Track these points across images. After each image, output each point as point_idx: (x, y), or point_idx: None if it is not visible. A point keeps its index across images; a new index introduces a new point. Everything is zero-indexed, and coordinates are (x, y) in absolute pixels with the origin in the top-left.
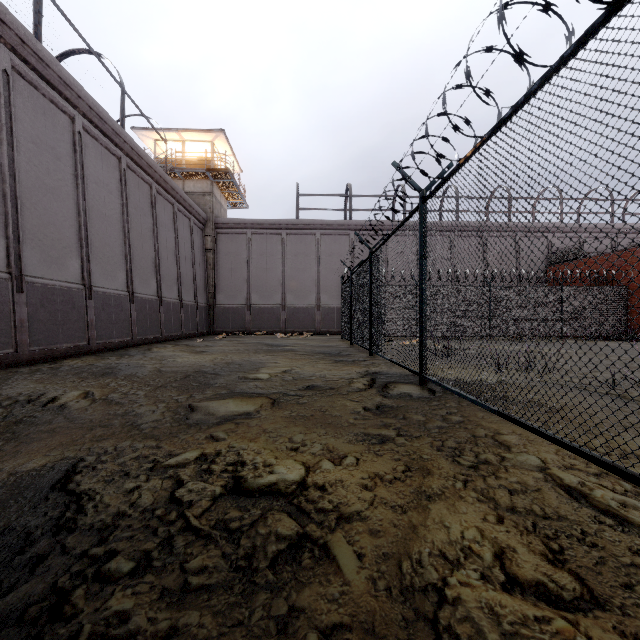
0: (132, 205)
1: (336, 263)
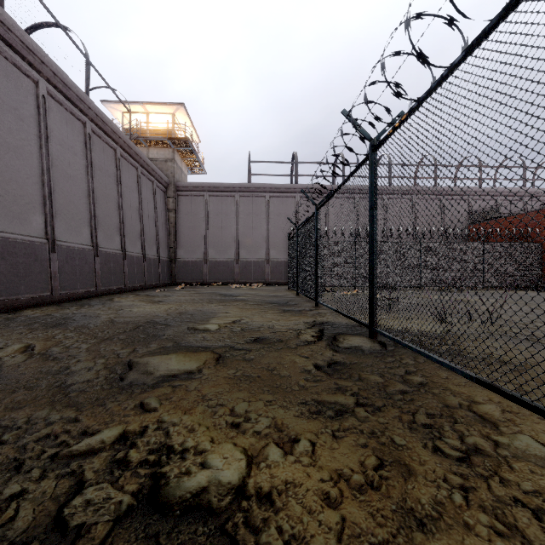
0: (97, 167)
1: (283, 222)
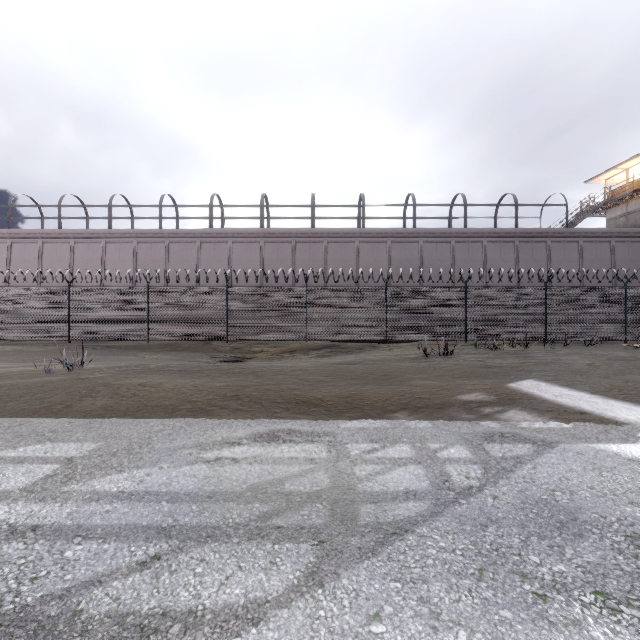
0: (524, 261)
1: None
